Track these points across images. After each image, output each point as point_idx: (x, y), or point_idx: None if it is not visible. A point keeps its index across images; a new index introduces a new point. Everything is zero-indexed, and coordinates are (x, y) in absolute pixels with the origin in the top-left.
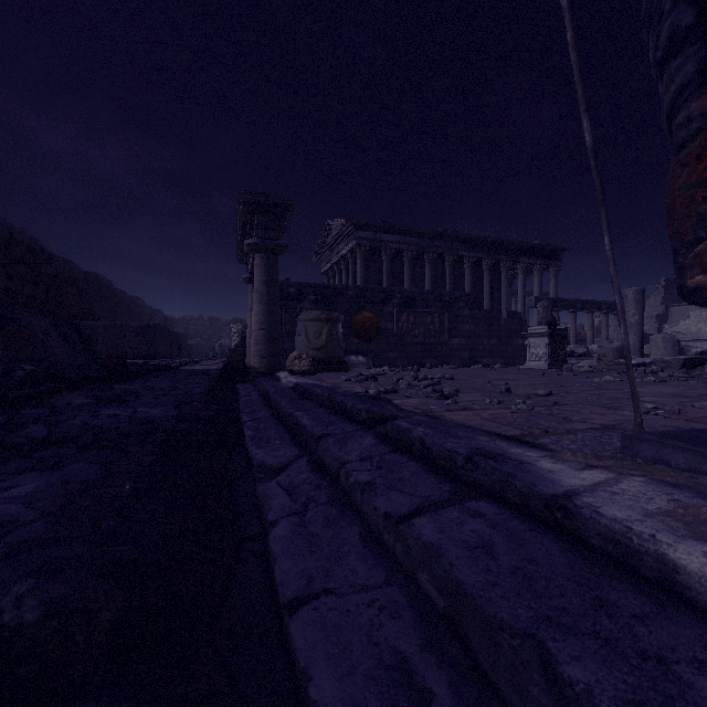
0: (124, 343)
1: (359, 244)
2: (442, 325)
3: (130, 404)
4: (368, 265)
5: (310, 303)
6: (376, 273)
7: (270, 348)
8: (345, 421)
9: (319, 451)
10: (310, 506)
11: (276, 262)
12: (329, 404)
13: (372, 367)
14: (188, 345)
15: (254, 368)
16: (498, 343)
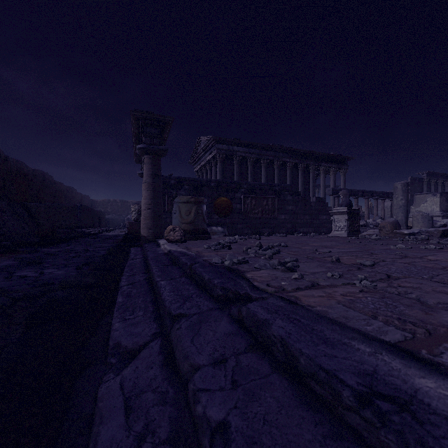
0: (59, 217)
1: (219, 153)
2: (273, 206)
3: (44, 266)
4: (224, 167)
5: (185, 191)
6: (229, 172)
7: (154, 222)
8: (201, 295)
9: (172, 336)
10: (145, 446)
11: (159, 161)
12: (191, 273)
13: (227, 234)
14: (106, 218)
15: (143, 236)
16: (310, 218)
